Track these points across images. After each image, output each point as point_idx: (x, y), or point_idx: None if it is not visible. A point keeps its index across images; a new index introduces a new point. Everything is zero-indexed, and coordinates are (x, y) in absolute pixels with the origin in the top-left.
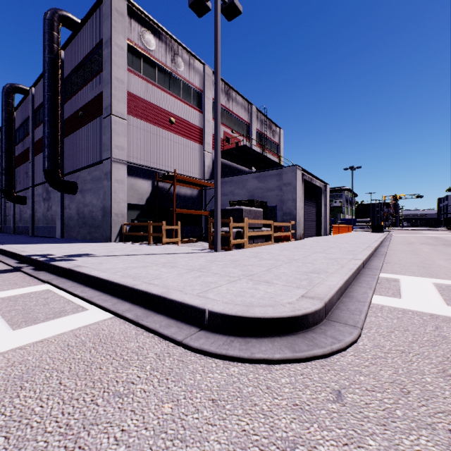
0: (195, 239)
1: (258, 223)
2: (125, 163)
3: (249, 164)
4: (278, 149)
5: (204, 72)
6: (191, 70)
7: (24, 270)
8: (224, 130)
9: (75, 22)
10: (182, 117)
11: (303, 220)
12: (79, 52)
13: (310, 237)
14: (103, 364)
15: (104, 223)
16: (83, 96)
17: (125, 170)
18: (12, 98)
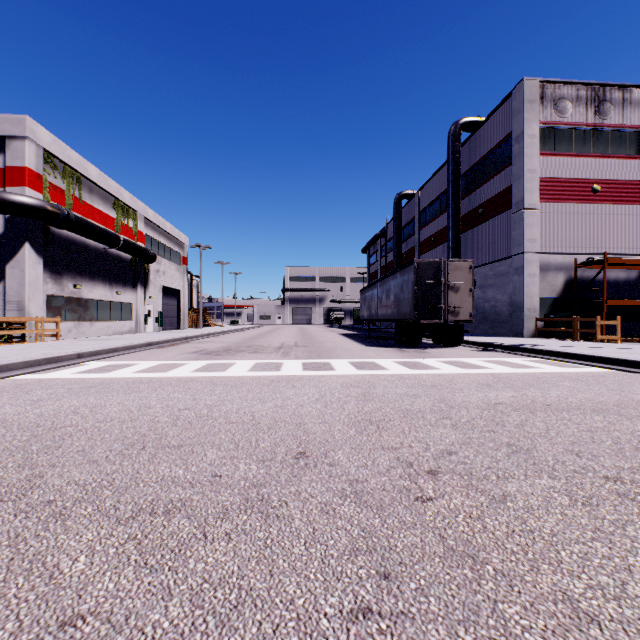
0: (639, 339)
1: None
2: (537, 255)
3: None
4: None
5: None
6: (625, 109)
7: (499, 351)
8: None
9: (473, 123)
10: (610, 178)
11: None
12: (478, 151)
13: None
14: (637, 378)
15: (513, 318)
16: (482, 194)
17: (537, 263)
18: (400, 206)
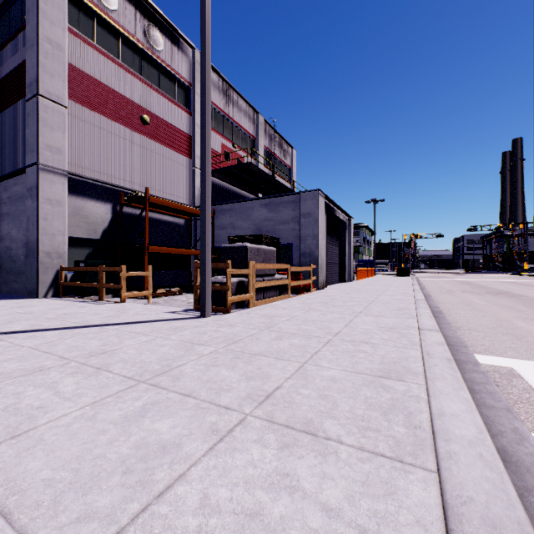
0: (178, 291)
1: (270, 268)
2: (65, 173)
3: (255, 190)
4: (291, 173)
5: (193, 59)
6: (174, 53)
7: None
8: (222, 142)
9: None
10: (160, 116)
11: (325, 262)
12: None
13: (332, 284)
14: None
15: (27, 267)
16: None
17: (65, 185)
18: None
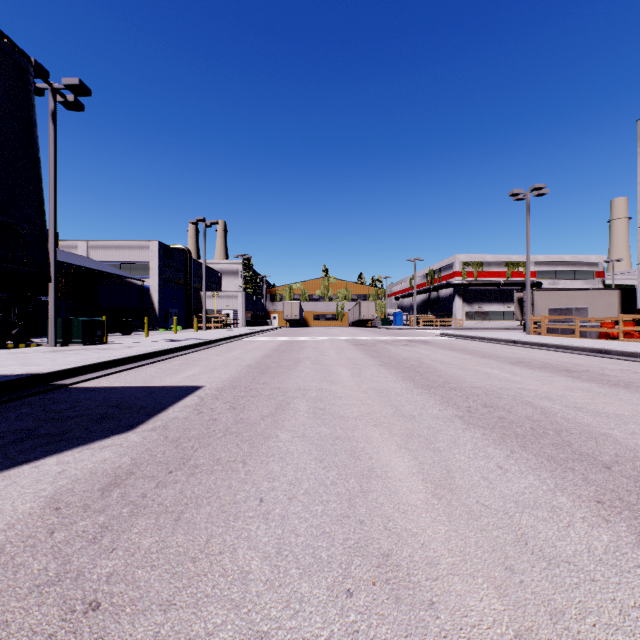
0: None
1: (555, 318)
2: None
3: None
4: None
5: None
6: None
7: None
8: None
9: None
10: None
11: None
12: None
13: None
14: None
15: None
16: None
17: None
18: None
